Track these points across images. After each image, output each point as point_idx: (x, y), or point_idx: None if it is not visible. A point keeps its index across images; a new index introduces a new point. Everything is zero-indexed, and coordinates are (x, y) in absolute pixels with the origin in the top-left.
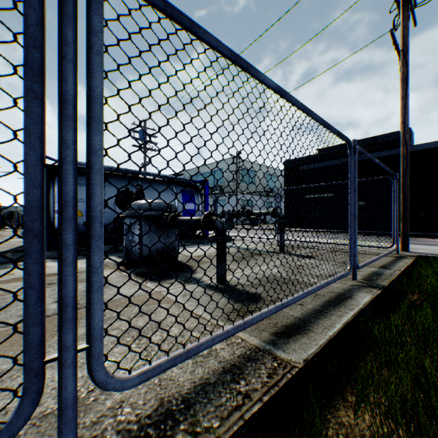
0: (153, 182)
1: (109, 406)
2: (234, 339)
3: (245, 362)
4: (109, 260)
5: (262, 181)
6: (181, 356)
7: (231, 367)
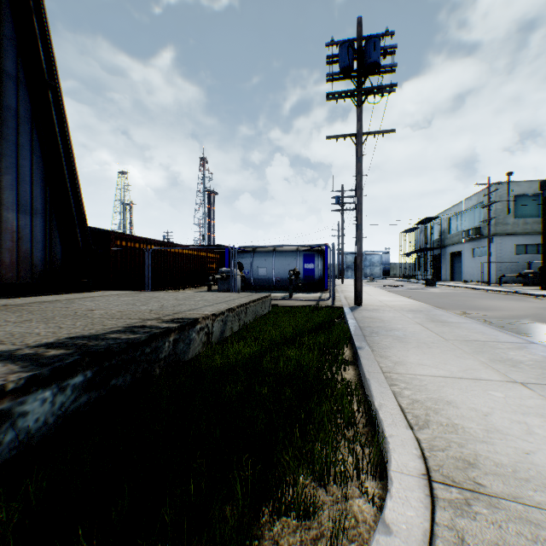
0: (284, 251)
1: None
2: None
3: None
4: None
5: None
6: None
7: None
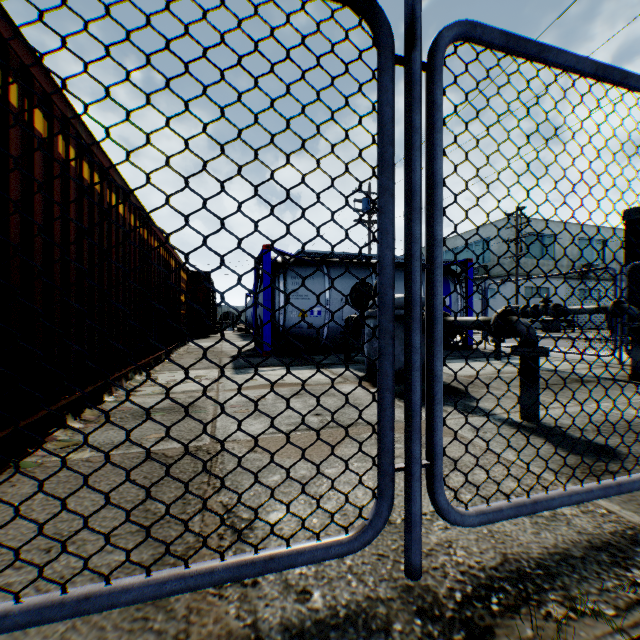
0: None
1: (436, 542)
2: (591, 507)
3: (627, 544)
4: (346, 372)
5: (568, 252)
6: (526, 507)
7: (603, 544)
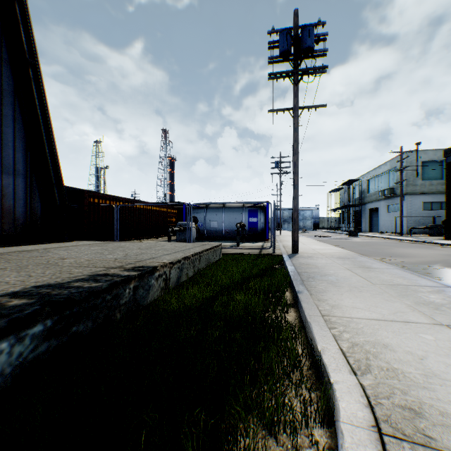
0: (232, 207)
1: None
2: None
3: None
4: None
5: None
6: None
7: None
